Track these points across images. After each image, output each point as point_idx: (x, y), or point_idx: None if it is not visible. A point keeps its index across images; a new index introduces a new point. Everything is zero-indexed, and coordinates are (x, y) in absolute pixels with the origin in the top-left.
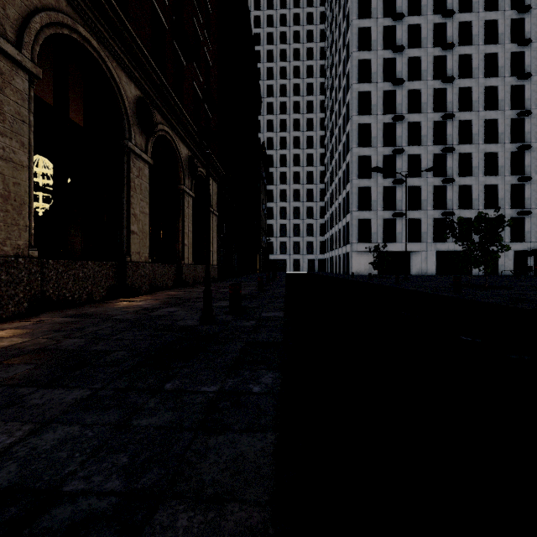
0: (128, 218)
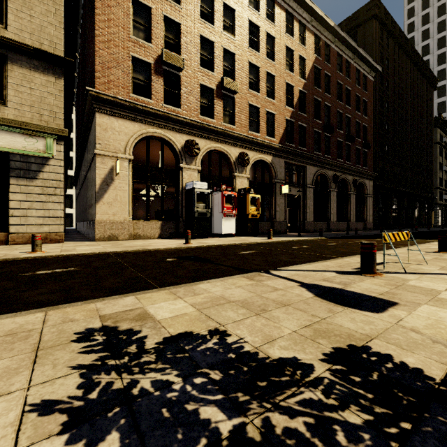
0: (330, 210)
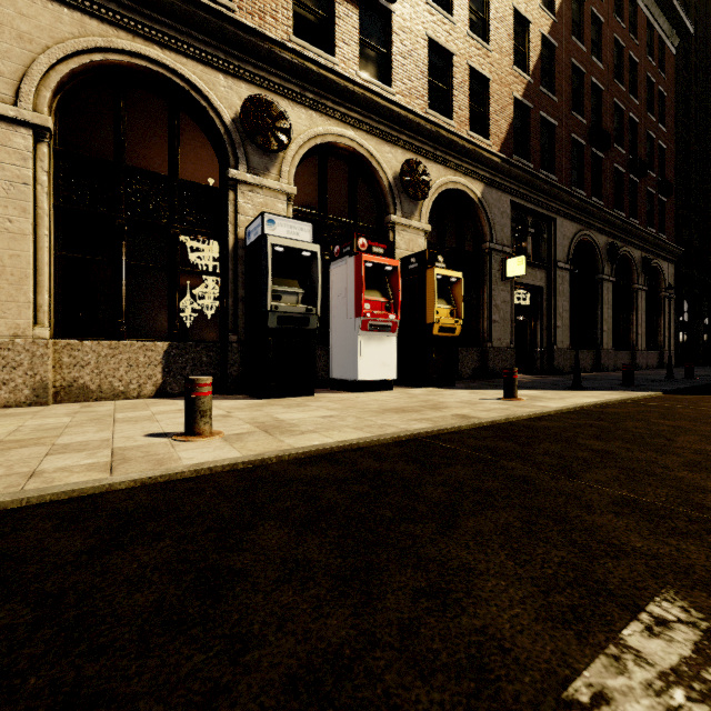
0: (601, 322)
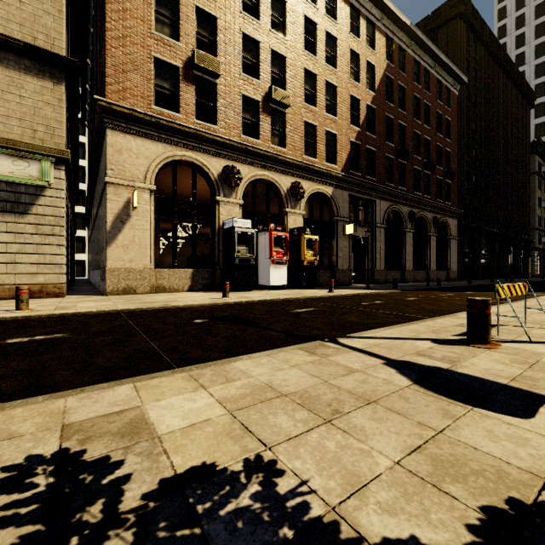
0: (405, 255)
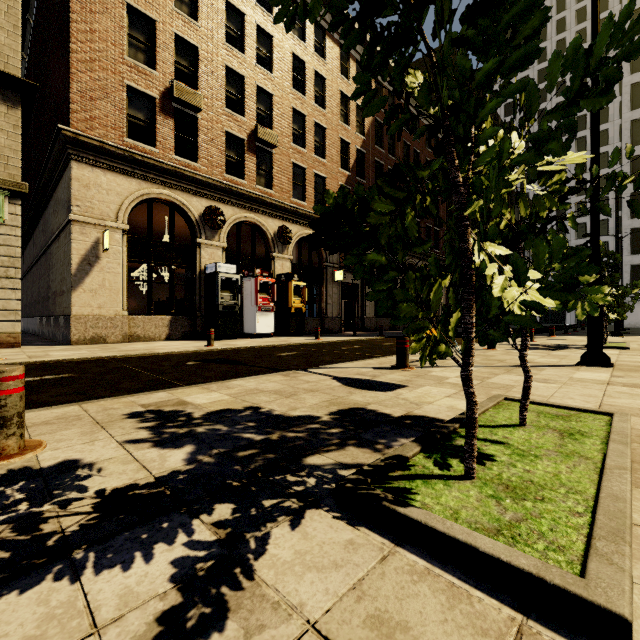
0: None
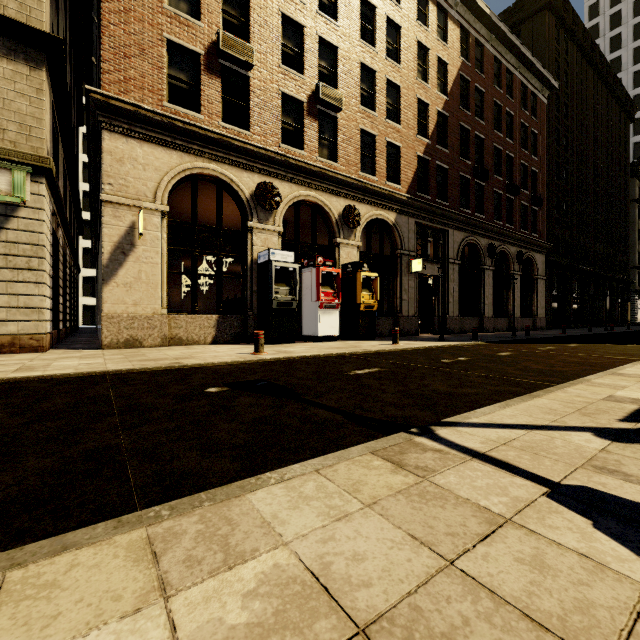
0: (484, 298)
